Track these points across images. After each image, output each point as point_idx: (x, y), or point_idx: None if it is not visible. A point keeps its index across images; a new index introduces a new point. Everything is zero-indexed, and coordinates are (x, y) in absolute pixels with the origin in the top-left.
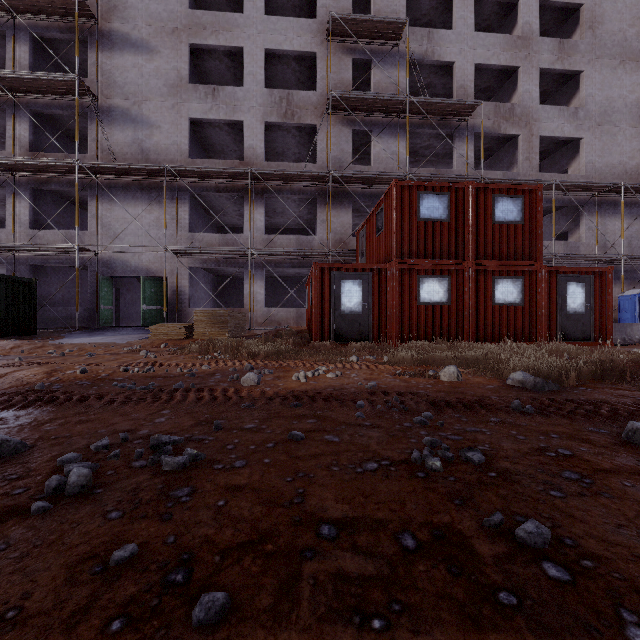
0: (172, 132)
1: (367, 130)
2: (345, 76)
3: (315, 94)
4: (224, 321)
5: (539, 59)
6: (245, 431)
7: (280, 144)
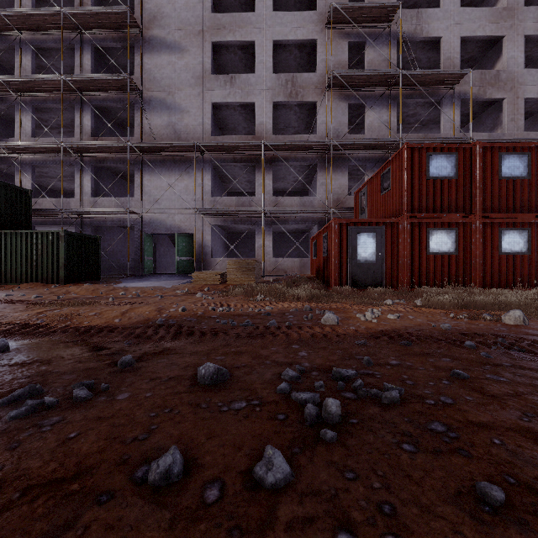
0: (198, 115)
1: (364, 103)
2: (342, 57)
3: (316, 75)
4: (251, 269)
5: (524, 27)
6: (398, 367)
7: (283, 120)
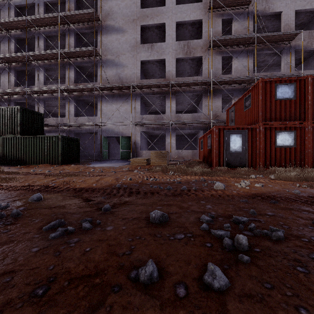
0: (133, 68)
1: (232, 55)
2: (218, 29)
3: (202, 40)
4: (164, 156)
5: None
6: (274, 217)
7: (181, 68)
